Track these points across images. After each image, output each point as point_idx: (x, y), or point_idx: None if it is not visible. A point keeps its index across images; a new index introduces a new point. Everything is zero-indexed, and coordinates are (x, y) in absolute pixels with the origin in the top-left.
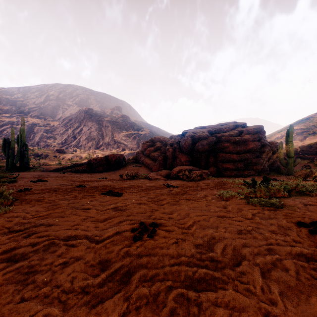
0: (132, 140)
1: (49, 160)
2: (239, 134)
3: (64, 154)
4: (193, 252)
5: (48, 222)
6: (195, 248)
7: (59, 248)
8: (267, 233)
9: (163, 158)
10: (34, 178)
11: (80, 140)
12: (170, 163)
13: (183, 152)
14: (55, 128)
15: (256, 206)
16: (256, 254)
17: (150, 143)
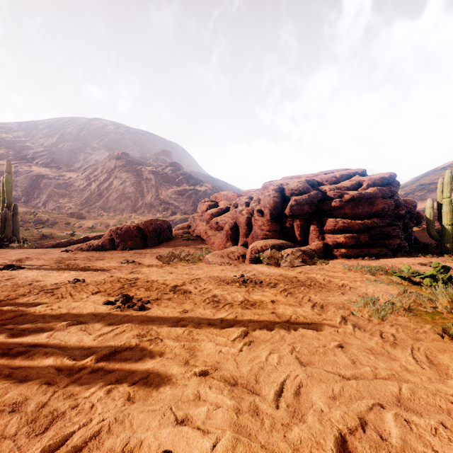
0: (187, 199)
1: (58, 230)
2: (358, 187)
3: (81, 220)
4: None
5: None
6: None
7: None
8: None
9: (233, 226)
10: (8, 261)
11: (109, 199)
12: (245, 235)
13: (266, 217)
14: (72, 181)
15: None
16: None
17: (212, 202)
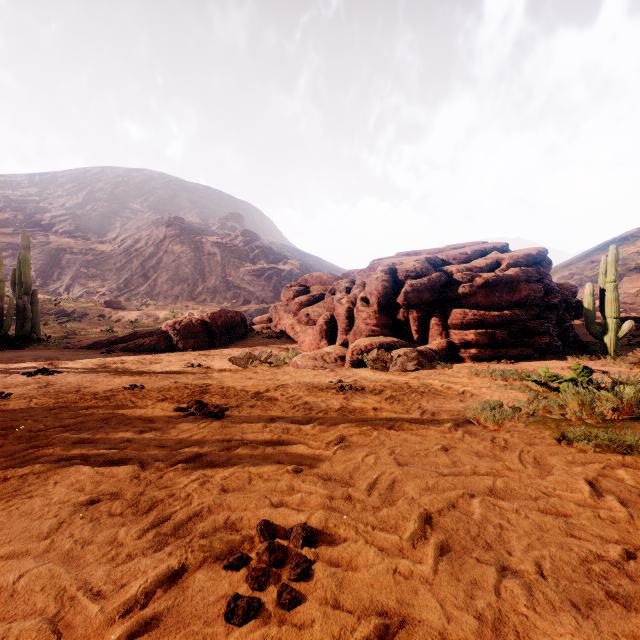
0: (265, 282)
1: (89, 324)
2: (496, 267)
3: (120, 312)
4: None
5: None
6: None
7: None
8: None
9: (329, 319)
10: (37, 364)
11: (157, 282)
12: (345, 331)
13: (373, 307)
14: (106, 257)
15: (587, 453)
16: None
17: (301, 287)
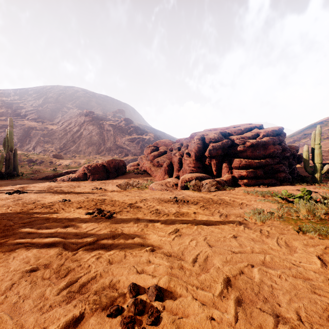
0: (136, 145)
1: (44, 166)
2: (256, 136)
3: (61, 160)
4: None
5: None
6: None
7: None
8: None
9: (169, 164)
10: (14, 188)
11: (80, 145)
12: (177, 170)
13: (192, 158)
14: (53, 132)
15: (315, 239)
16: None
17: (155, 147)
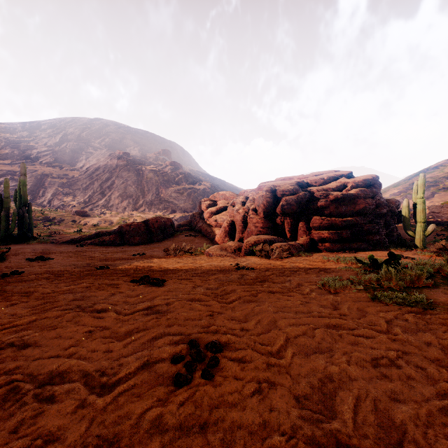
0: (186, 198)
1: (65, 227)
2: (343, 188)
3: (86, 218)
4: (296, 421)
5: (24, 339)
6: (297, 406)
7: (20, 408)
8: (428, 365)
9: (230, 223)
10: (35, 253)
11: (111, 198)
12: (241, 231)
13: (260, 215)
14: (75, 180)
15: (389, 305)
16: (426, 425)
17: (211, 201)
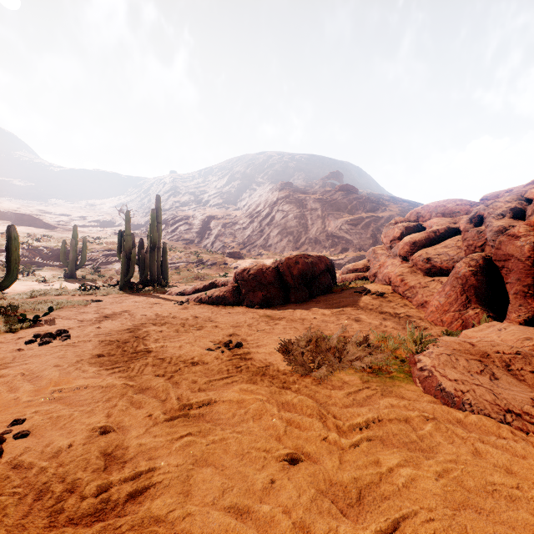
0: (362, 230)
1: (215, 270)
2: None
3: (238, 260)
4: None
5: None
6: None
7: None
8: None
9: (481, 266)
10: (93, 317)
11: (269, 236)
12: (531, 292)
13: None
14: (237, 219)
15: None
16: None
17: (412, 222)
